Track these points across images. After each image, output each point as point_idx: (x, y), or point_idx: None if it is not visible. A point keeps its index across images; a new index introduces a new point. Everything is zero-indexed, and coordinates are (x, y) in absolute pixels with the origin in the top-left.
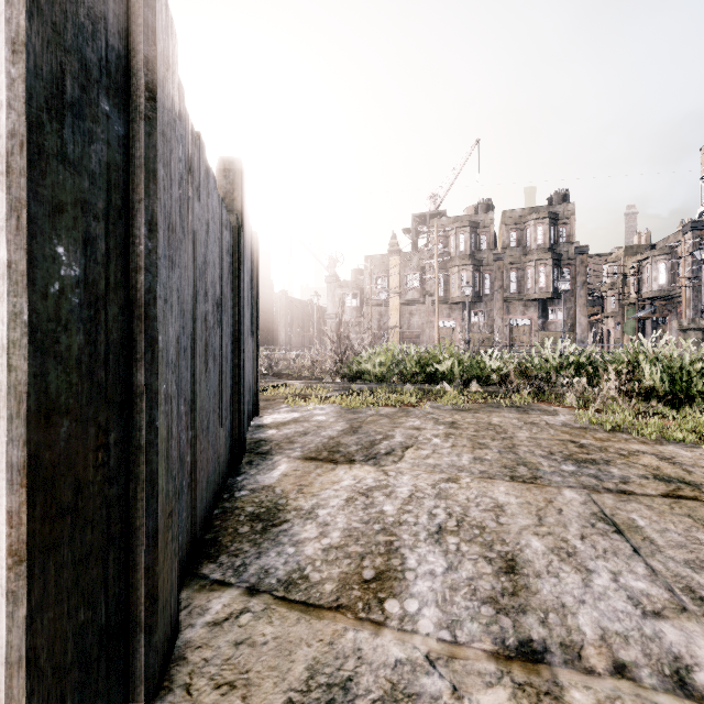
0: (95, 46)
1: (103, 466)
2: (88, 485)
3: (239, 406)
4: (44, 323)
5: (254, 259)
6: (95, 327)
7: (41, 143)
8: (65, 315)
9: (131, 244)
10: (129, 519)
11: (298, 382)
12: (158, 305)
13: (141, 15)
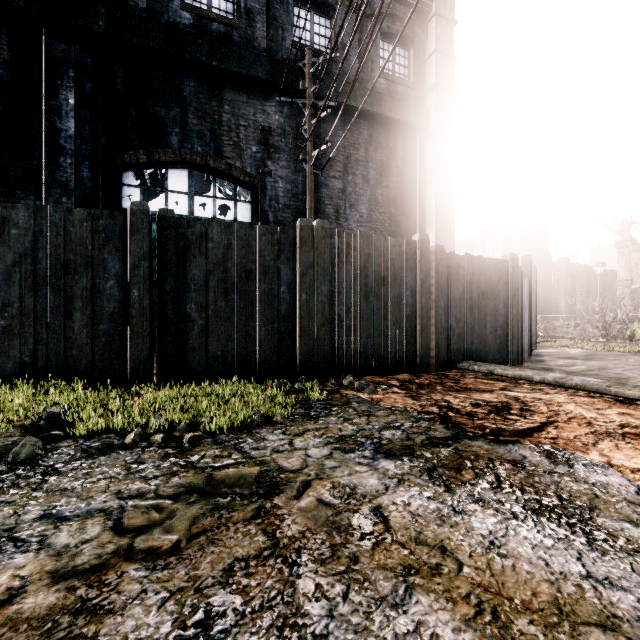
0: (516, 286)
1: (517, 334)
2: (516, 335)
3: (530, 338)
4: (513, 318)
5: (534, 278)
6: (516, 318)
7: (513, 300)
8: (514, 317)
9: (519, 307)
10: (519, 341)
11: (566, 340)
12: (522, 314)
13: (520, 278)
